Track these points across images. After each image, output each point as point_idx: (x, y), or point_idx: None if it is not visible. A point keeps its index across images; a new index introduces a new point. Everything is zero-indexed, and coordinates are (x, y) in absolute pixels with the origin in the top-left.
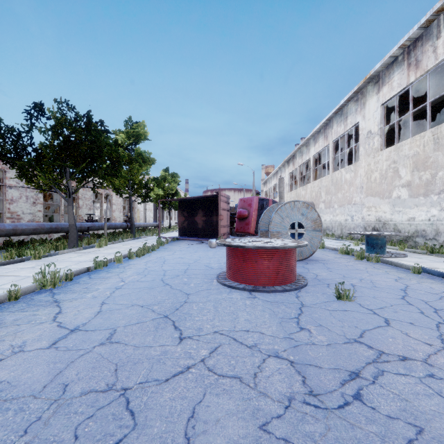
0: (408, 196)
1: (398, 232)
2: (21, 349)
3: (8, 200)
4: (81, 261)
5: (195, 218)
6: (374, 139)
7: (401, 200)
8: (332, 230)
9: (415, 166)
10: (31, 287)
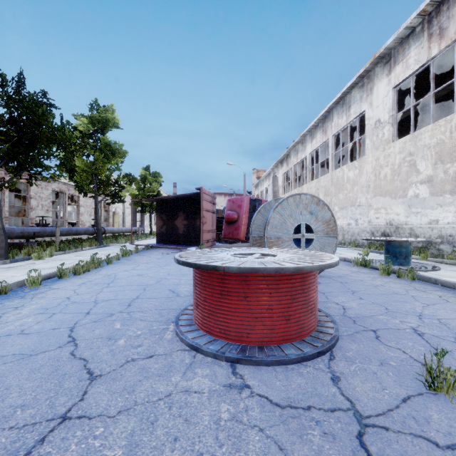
0: (429, 194)
1: (416, 237)
2: None
3: None
4: None
5: (175, 221)
6: (384, 129)
7: (419, 199)
8: None
9: (438, 157)
10: None
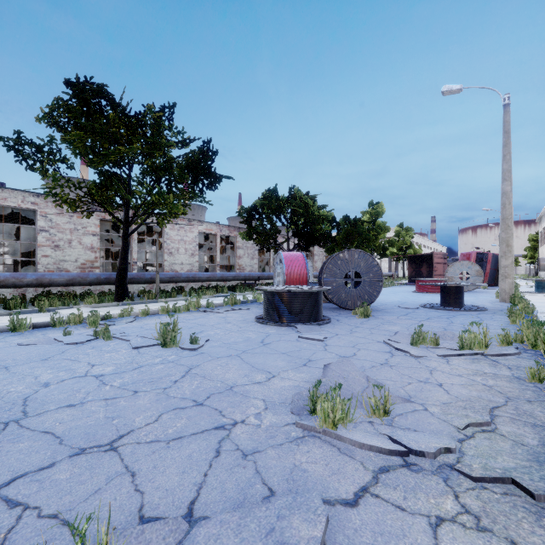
0: None
1: None
2: None
3: (315, 261)
4: None
5: (420, 269)
6: None
7: None
8: None
9: None
10: None
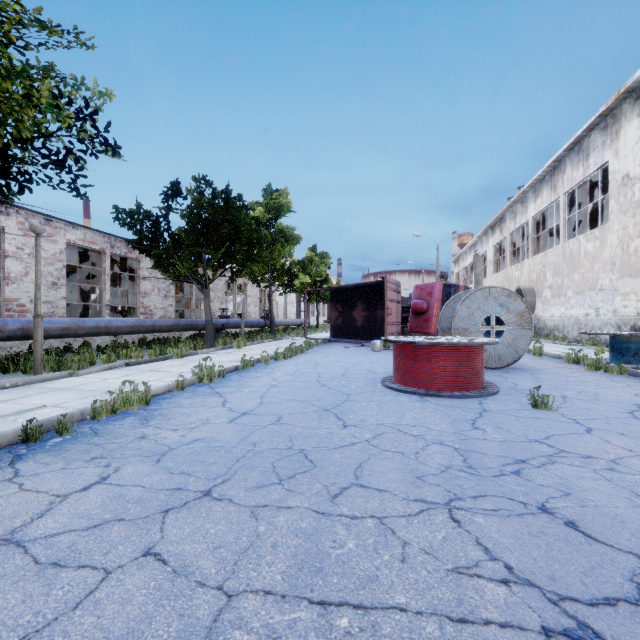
0: None
1: None
2: (208, 422)
3: (142, 293)
4: (225, 361)
5: (352, 313)
6: (634, 187)
7: None
8: (564, 331)
9: None
10: (192, 380)
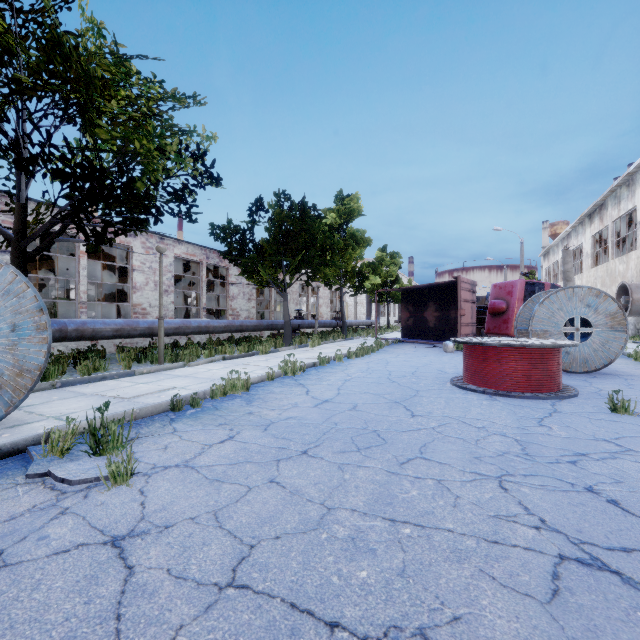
0: None
1: None
2: (297, 405)
3: (230, 297)
4: (303, 358)
5: (424, 313)
6: None
7: None
8: None
9: None
10: (278, 373)
